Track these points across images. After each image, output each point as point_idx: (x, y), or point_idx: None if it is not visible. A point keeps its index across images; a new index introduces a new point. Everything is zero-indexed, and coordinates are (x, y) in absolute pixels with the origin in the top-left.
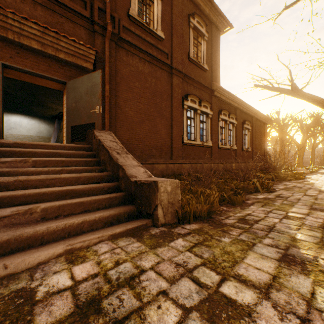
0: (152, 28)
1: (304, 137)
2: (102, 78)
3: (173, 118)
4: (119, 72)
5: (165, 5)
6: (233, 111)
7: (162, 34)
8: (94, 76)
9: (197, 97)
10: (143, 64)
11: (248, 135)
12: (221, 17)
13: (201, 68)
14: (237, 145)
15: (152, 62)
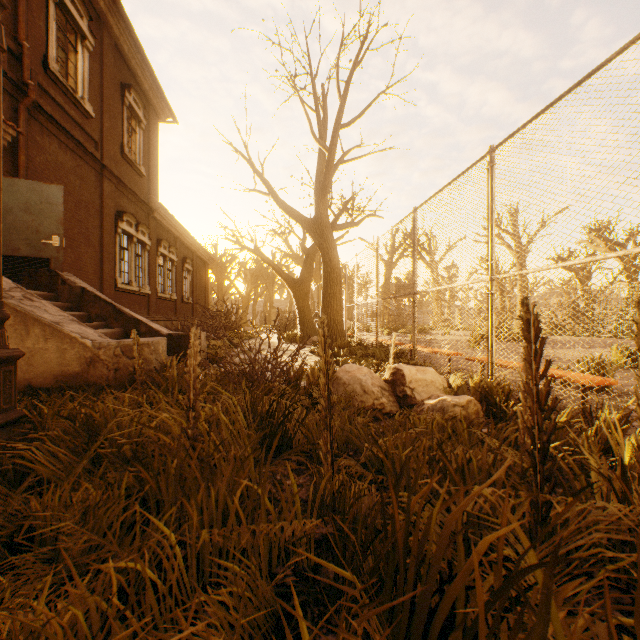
0: (79, 97)
1: (248, 287)
2: (10, 170)
3: (105, 247)
4: (32, 161)
5: (94, 61)
6: (173, 241)
7: (92, 108)
8: (49, 189)
9: (135, 218)
10: (64, 152)
11: (189, 279)
12: (165, 104)
13: (138, 171)
14: (178, 294)
15: (77, 152)
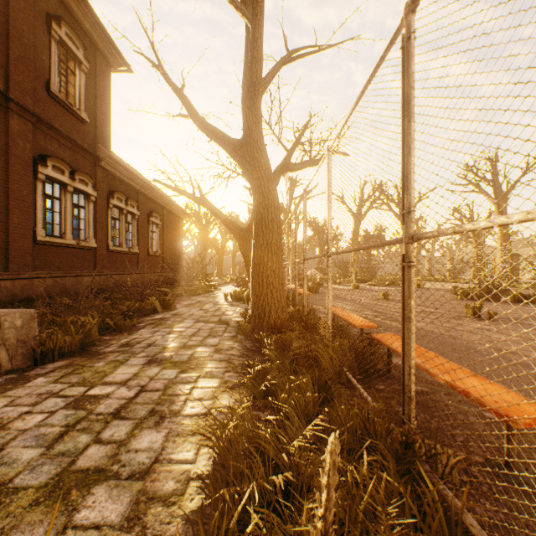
0: None
1: (223, 240)
2: None
3: (12, 193)
4: None
5: None
6: (134, 195)
7: None
8: None
9: (68, 165)
10: None
11: (157, 233)
12: (114, 49)
13: (76, 116)
14: (141, 247)
15: None
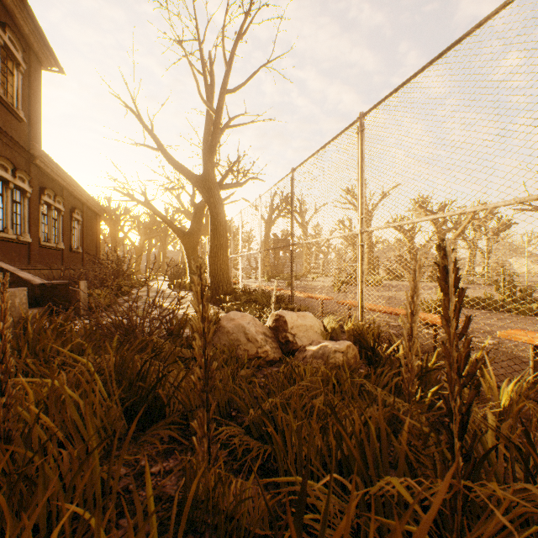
0: None
1: (142, 239)
2: None
3: None
4: None
5: None
6: (59, 191)
7: None
8: None
9: (12, 163)
10: None
11: (78, 229)
12: (49, 51)
13: (16, 115)
14: (66, 243)
15: None
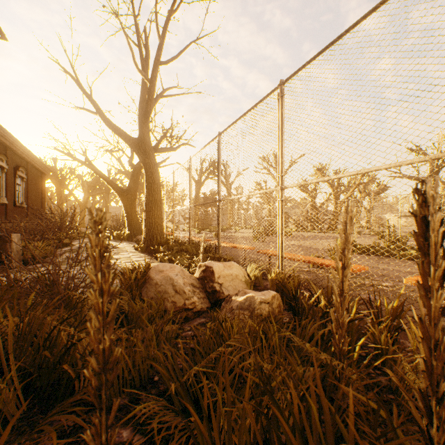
0: None
1: (86, 196)
2: None
3: None
4: None
5: None
6: (2, 149)
7: None
8: None
9: None
10: None
11: (23, 186)
12: None
13: None
14: (9, 198)
15: None
